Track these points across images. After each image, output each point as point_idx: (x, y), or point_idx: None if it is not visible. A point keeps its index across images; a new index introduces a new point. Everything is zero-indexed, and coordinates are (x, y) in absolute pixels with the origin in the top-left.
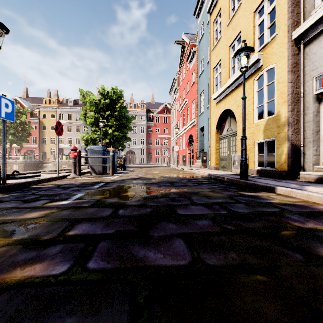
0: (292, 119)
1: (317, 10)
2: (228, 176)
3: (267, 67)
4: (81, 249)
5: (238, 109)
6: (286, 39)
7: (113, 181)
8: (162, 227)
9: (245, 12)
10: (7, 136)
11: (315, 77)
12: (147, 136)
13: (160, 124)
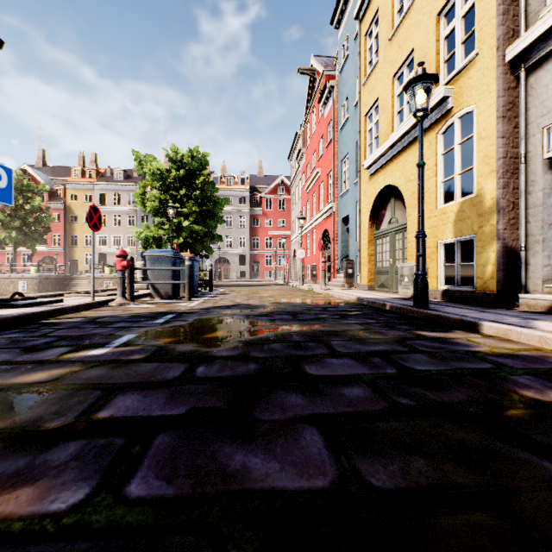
0: (505, 202)
1: (550, 9)
2: (393, 302)
3: (461, 112)
4: (118, 450)
5: (410, 185)
6: (495, 60)
7: (191, 312)
8: (277, 401)
9: (421, 16)
10: (9, 232)
11: (546, 128)
12: (251, 233)
13: (273, 213)
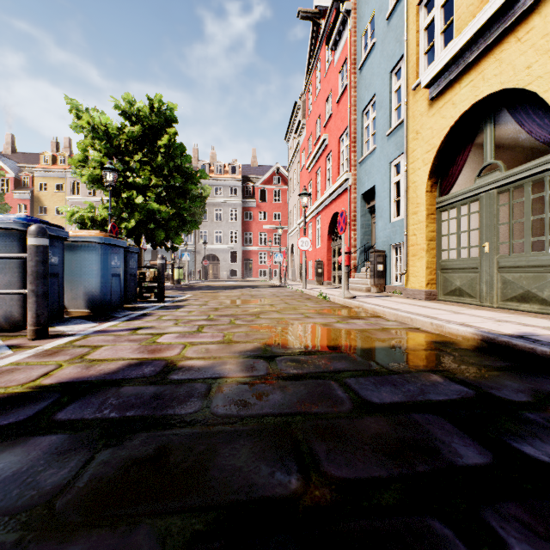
0: None
1: None
2: None
3: None
4: None
5: None
6: None
7: None
8: None
9: None
10: None
11: None
12: (243, 227)
13: (268, 205)
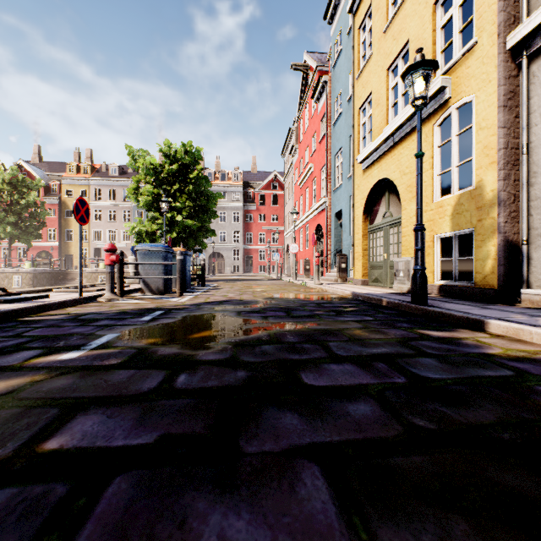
0: (506, 194)
1: None
2: (389, 297)
3: (459, 102)
4: (55, 505)
5: (405, 178)
6: (496, 48)
7: (180, 308)
8: (269, 424)
9: (417, 6)
10: (4, 227)
11: None
12: (244, 228)
13: (267, 208)
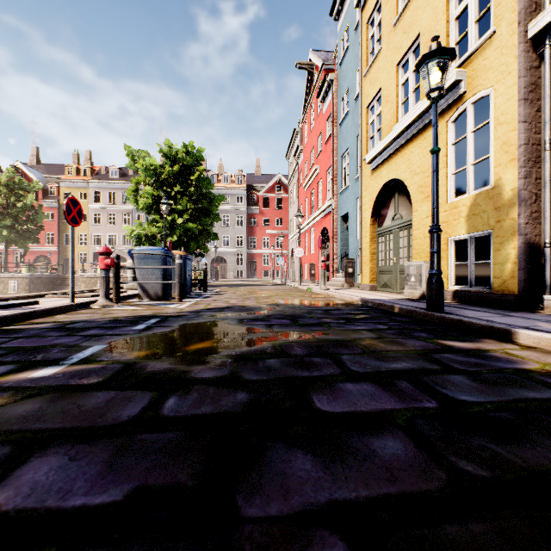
0: (527, 193)
1: None
2: (401, 304)
3: (475, 96)
4: None
5: (416, 178)
6: (516, 37)
7: (178, 315)
8: (275, 470)
9: None
10: (0, 231)
11: None
12: (248, 232)
13: (271, 212)
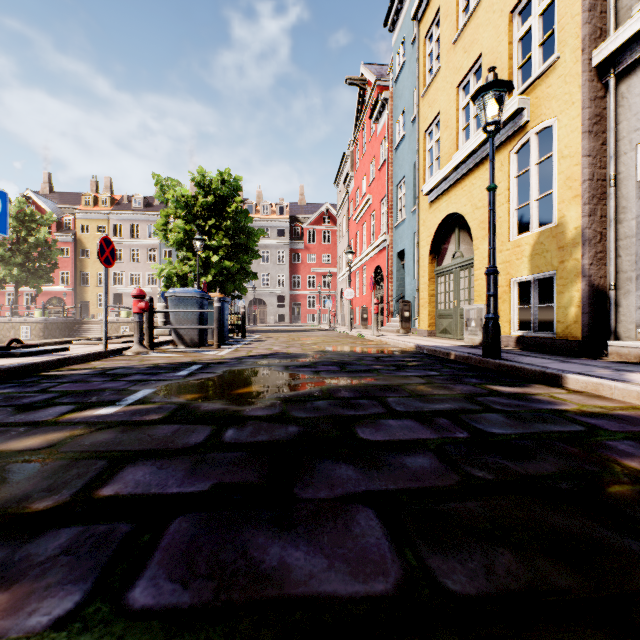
0: (591, 232)
1: None
2: (458, 350)
3: (538, 126)
4: (122, 540)
5: (477, 213)
6: (580, 65)
7: (220, 362)
8: (323, 474)
9: (491, 14)
10: (10, 269)
11: (639, 144)
12: (291, 270)
13: (317, 247)
